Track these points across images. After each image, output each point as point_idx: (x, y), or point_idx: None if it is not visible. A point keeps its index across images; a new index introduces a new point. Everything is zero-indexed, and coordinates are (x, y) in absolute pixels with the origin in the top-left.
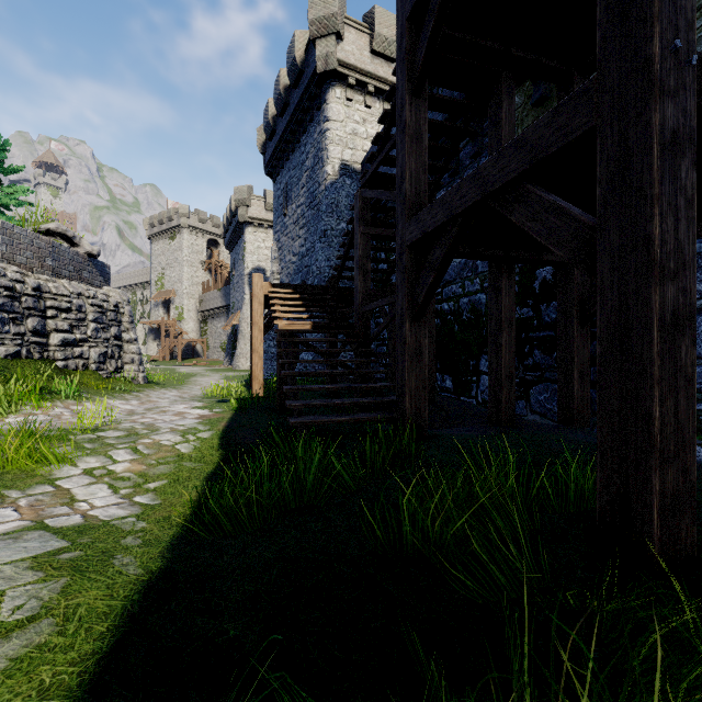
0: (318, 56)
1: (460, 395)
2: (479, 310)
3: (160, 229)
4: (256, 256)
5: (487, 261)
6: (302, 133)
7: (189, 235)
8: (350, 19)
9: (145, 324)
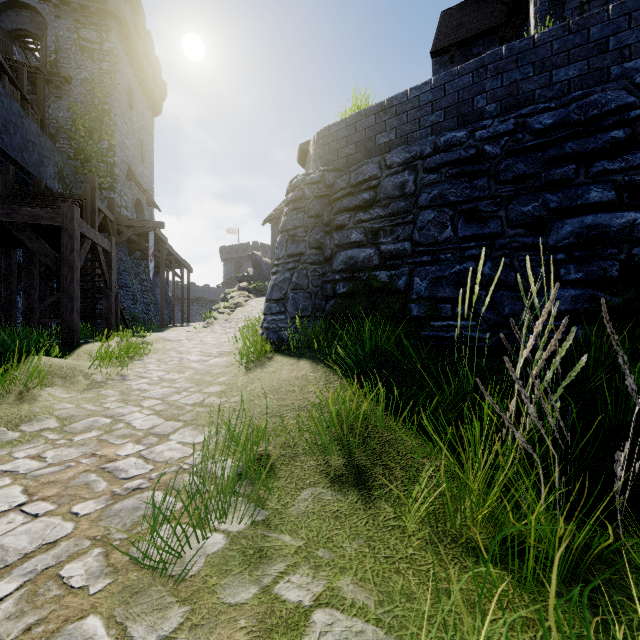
0: None
1: None
2: None
3: None
4: None
5: None
6: None
7: None
8: None
9: None
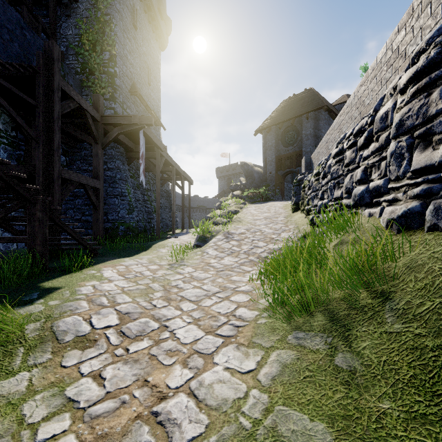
0: None
1: None
2: None
3: None
4: None
5: None
6: None
7: None
8: None
9: None
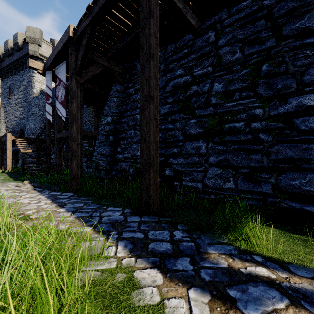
0: (30, 49)
1: None
2: (84, 147)
3: None
4: None
5: None
6: (21, 70)
7: None
8: (44, 40)
9: None
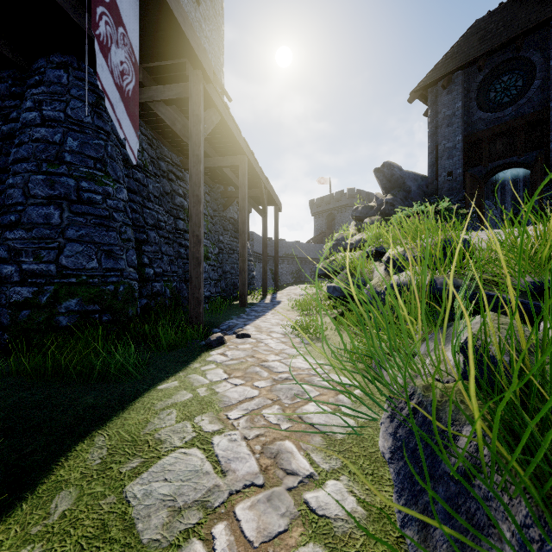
0: None
1: None
2: None
3: None
4: None
5: None
6: None
7: None
8: None
9: None
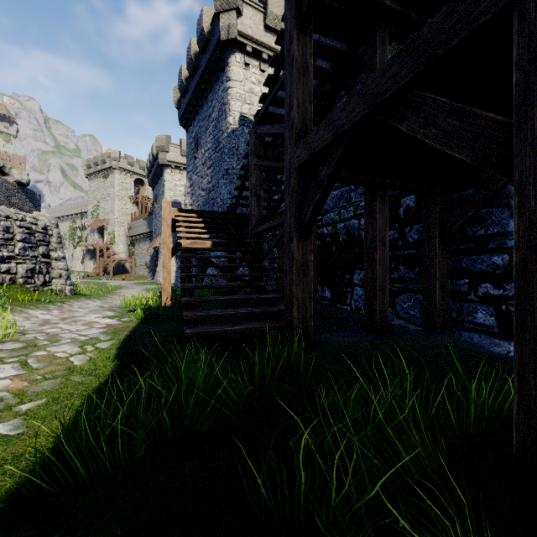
0: (222, 27)
1: (337, 303)
2: (353, 233)
3: (95, 170)
4: (173, 192)
5: (359, 193)
6: (209, 91)
7: (119, 175)
8: None
9: (83, 246)
